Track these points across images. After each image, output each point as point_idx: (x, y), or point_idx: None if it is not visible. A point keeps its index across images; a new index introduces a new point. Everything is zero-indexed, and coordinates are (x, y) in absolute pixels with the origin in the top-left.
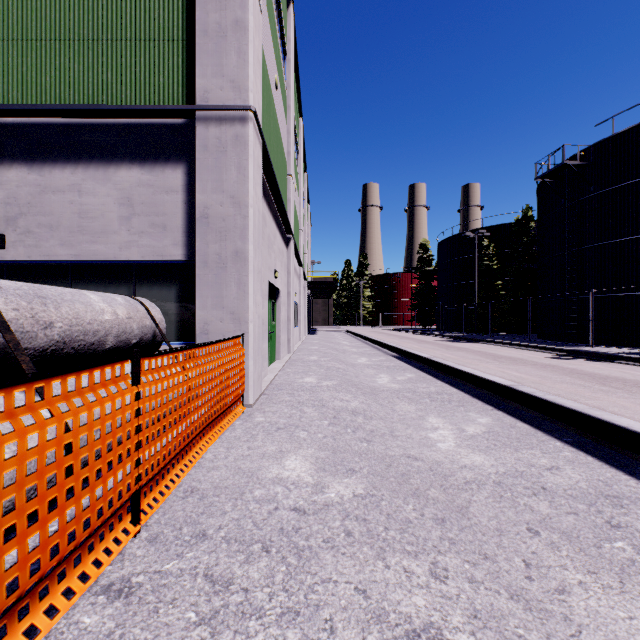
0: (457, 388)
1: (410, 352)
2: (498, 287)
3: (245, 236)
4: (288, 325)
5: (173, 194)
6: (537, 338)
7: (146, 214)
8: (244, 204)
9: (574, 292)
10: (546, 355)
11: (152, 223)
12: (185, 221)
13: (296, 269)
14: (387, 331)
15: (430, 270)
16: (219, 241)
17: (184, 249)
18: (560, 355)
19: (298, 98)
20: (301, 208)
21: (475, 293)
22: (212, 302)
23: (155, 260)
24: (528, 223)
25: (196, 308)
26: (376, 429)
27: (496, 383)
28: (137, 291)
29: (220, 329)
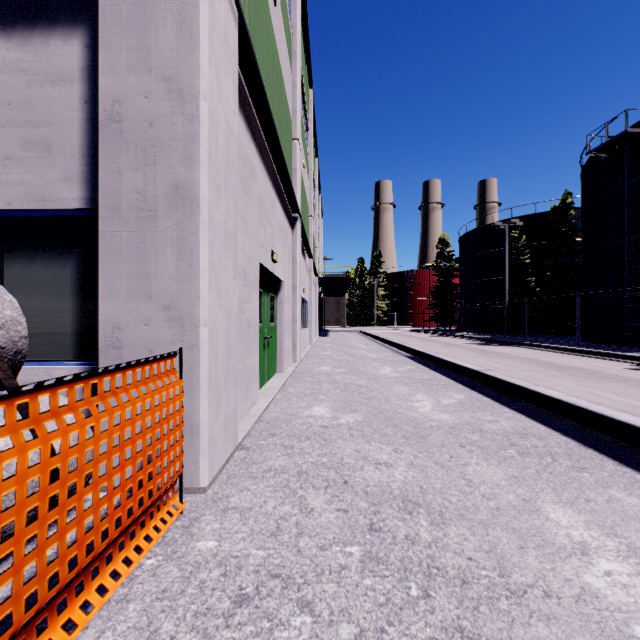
0: (542, 423)
1: (448, 361)
2: (530, 283)
3: (192, 156)
4: (294, 326)
5: (64, 85)
6: (582, 341)
7: (15, 124)
8: (190, 93)
9: (636, 287)
10: (621, 365)
11: (26, 140)
12: (86, 135)
13: (305, 261)
14: (404, 332)
15: (450, 266)
16: (142, 166)
17: (84, 188)
18: (639, 365)
19: (307, 63)
20: (311, 192)
21: (506, 290)
22: (128, 286)
23: (33, 210)
24: (567, 211)
25: (98, 297)
26: (468, 567)
27: (639, 428)
28: (5, 268)
29: (144, 338)
